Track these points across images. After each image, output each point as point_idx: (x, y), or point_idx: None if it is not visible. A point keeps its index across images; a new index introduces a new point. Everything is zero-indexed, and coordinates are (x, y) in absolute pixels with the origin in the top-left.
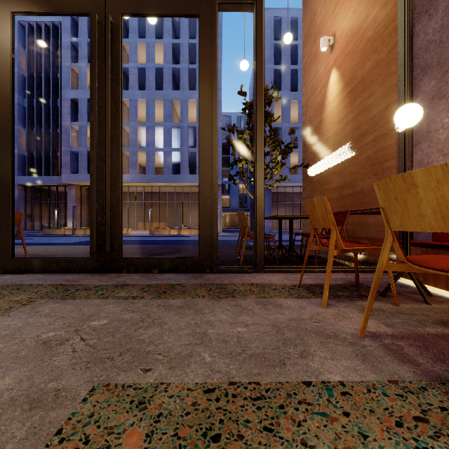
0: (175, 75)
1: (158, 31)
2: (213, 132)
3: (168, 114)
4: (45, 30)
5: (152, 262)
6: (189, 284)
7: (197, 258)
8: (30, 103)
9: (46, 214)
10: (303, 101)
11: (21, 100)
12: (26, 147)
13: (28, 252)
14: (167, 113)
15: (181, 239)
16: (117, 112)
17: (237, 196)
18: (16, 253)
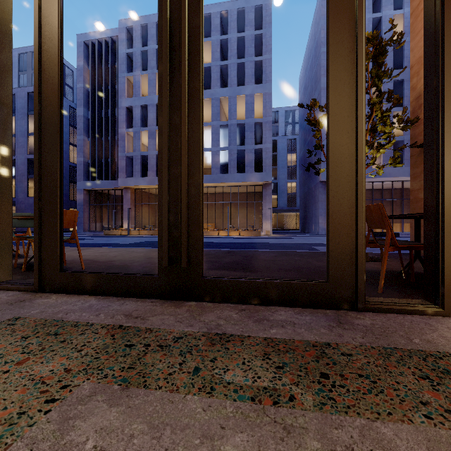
0: (223, 72)
1: (206, 30)
2: (357, 65)
3: (216, 112)
4: (105, 46)
5: (250, 286)
6: (349, 346)
7: (326, 283)
8: (93, 114)
9: (106, 216)
10: (412, 59)
11: (86, 113)
12: (89, 155)
13: (86, 256)
14: (215, 112)
15: (233, 241)
16: (196, 54)
17: (285, 195)
18: (74, 258)
